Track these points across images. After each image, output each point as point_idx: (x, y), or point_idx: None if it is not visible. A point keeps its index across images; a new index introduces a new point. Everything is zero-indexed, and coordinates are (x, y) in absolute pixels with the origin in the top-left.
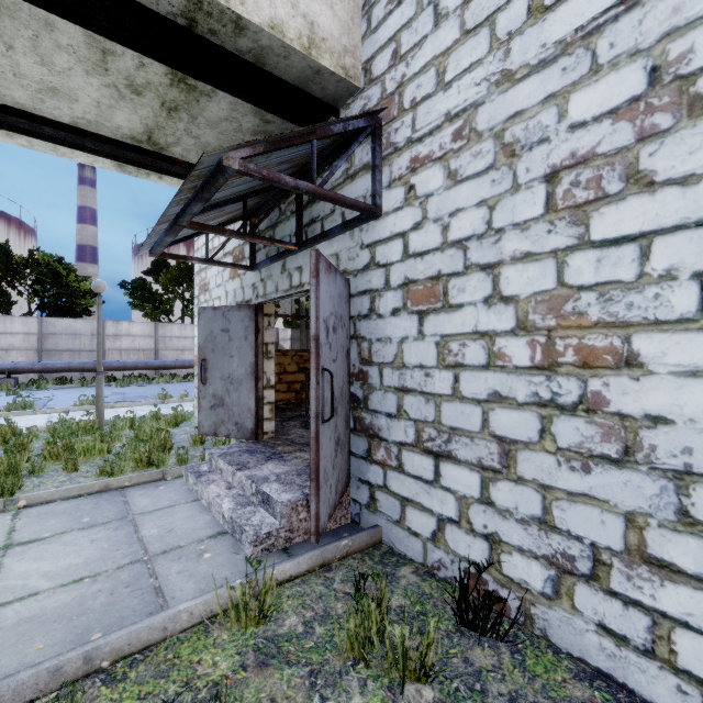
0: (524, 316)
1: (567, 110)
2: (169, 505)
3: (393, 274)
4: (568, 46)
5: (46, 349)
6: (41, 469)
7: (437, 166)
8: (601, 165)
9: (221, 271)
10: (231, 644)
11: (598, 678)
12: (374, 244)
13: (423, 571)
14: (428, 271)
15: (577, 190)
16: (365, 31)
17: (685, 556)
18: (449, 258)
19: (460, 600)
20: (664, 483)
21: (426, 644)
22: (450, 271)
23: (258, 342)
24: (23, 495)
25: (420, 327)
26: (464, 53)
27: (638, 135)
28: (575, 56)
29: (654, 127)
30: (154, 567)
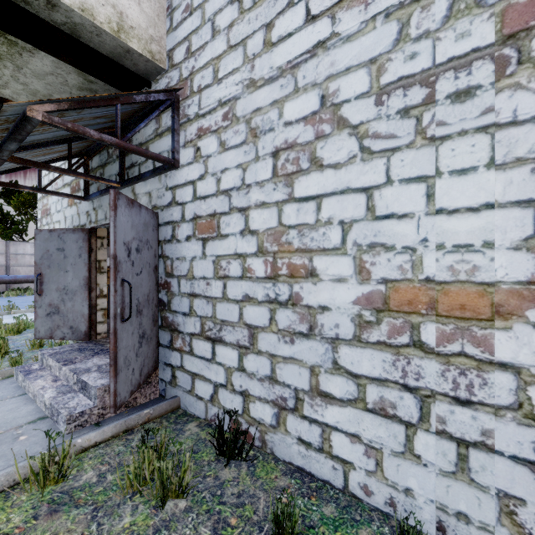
0: (262, 244)
1: (283, 112)
2: None
3: (187, 210)
4: (283, 72)
5: None
6: None
7: (214, 136)
8: (299, 150)
9: (60, 199)
10: (28, 502)
11: (297, 472)
12: (174, 187)
13: (204, 424)
14: (208, 210)
15: (288, 164)
16: (168, 27)
17: (336, 388)
18: (221, 202)
19: (219, 438)
20: (327, 346)
21: (183, 470)
22: (221, 211)
23: (91, 259)
24: None
25: (203, 250)
26: (229, 60)
27: (316, 135)
28: (287, 79)
29: (323, 132)
30: None
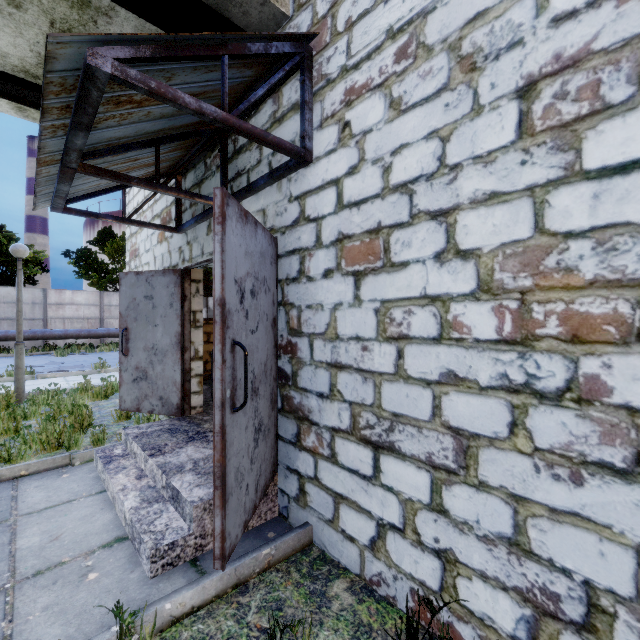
0: (488, 275)
1: None
2: (66, 500)
3: (325, 228)
4: None
5: None
6: None
7: (377, 95)
8: (599, 65)
9: (149, 235)
10: None
11: None
12: (303, 195)
13: (360, 586)
14: (366, 224)
15: (563, 104)
16: None
17: None
18: (391, 206)
19: None
20: None
21: None
22: (393, 222)
23: (185, 309)
24: None
25: (356, 291)
26: None
27: None
28: None
29: None
30: (14, 600)
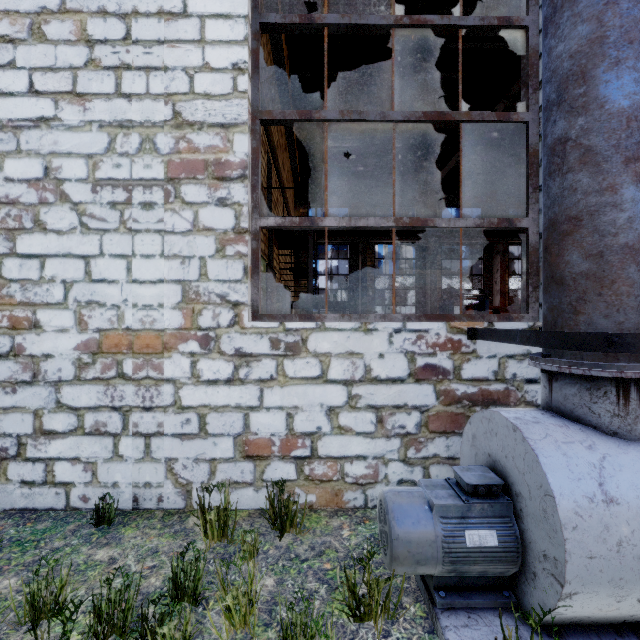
0: None
1: (4, 167)
2: None
3: None
4: (4, 127)
5: None
6: None
7: None
8: (22, 209)
9: None
10: None
11: (18, 513)
12: None
13: None
14: None
15: (10, 219)
16: None
17: (59, 424)
18: None
19: None
20: (51, 389)
21: None
22: None
23: None
24: None
25: None
26: None
27: (40, 200)
28: (8, 135)
29: (47, 199)
30: None
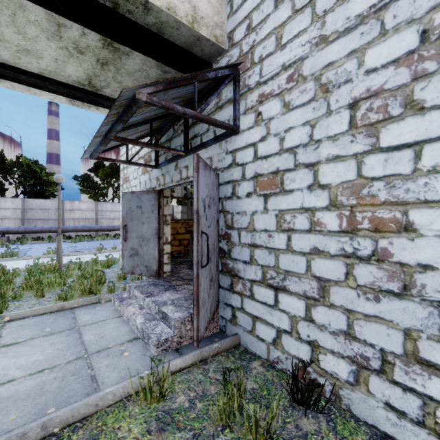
0: (335, 198)
1: (364, 60)
2: (102, 320)
3: (247, 170)
4: (364, 18)
5: (27, 219)
6: (20, 296)
7: (276, 99)
8: (387, 96)
9: (136, 169)
10: (140, 415)
11: (385, 439)
12: (234, 151)
13: (267, 364)
14: (271, 168)
15: (370, 114)
16: (229, 12)
17: None
18: (284, 160)
19: (292, 385)
20: (431, 310)
21: (271, 417)
22: (285, 168)
23: (160, 214)
24: (7, 314)
25: (265, 205)
26: (294, 25)
27: (413, 76)
28: (369, 24)
29: (424, 71)
30: (91, 362)
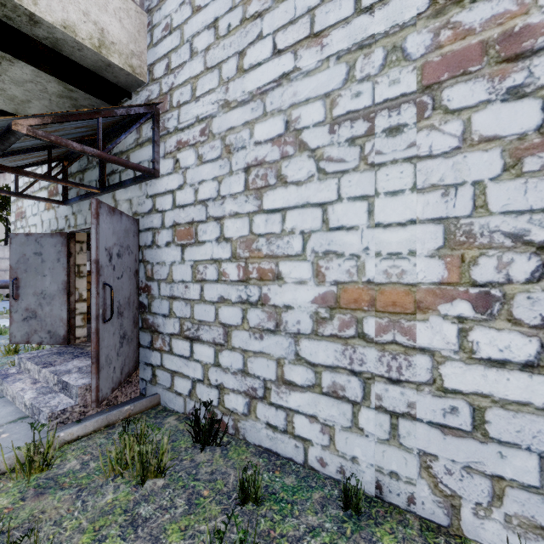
0: (235, 250)
1: (254, 133)
2: None
3: (167, 218)
4: (254, 96)
5: None
6: None
7: (192, 150)
8: (267, 168)
9: (37, 202)
10: (15, 488)
11: (265, 452)
12: (154, 195)
13: (183, 417)
14: (187, 218)
15: (258, 180)
16: (149, 43)
17: (298, 376)
18: (198, 211)
19: (195, 427)
20: (290, 340)
21: (162, 453)
22: (199, 220)
23: (70, 263)
24: None
25: (182, 255)
26: (206, 81)
27: (281, 155)
28: (257, 103)
29: (287, 153)
30: None
